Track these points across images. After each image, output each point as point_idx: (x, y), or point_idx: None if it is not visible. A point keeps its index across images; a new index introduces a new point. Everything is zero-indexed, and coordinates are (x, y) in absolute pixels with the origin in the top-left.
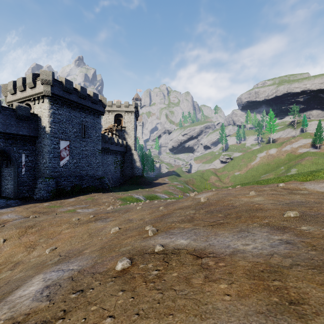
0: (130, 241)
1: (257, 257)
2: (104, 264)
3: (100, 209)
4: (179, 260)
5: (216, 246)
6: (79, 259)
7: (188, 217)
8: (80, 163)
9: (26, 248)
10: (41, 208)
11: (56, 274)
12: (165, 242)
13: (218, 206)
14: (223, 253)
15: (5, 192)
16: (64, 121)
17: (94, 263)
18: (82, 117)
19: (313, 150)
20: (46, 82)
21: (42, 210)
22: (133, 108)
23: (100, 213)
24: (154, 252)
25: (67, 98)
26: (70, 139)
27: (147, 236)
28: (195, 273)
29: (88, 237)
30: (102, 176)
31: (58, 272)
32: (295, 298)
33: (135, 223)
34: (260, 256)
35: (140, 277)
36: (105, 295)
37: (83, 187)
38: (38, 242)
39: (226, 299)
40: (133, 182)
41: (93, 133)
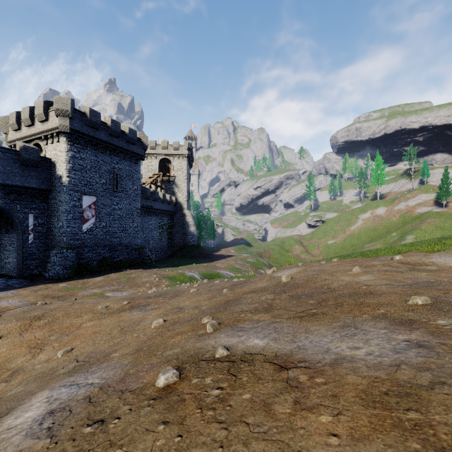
0: (179, 341)
1: (376, 369)
2: (138, 376)
3: (139, 293)
4: (253, 372)
5: (309, 350)
6: (103, 367)
7: (264, 305)
8: (111, 228)
9: (30, 349)
10: (55, 290)
11: (67, 391)
12: (231, 342)
13: (308, 288)
14: (320, 362)
15: (5, 268)
16: (88, 168)
17: (125, 374)
18: (113, 162)
19: (437, 209)
20: (62, 113)
21: (57, 293)
22: (185, 151)
23: (138, 299)
24: (214, 359)
25: (93, 136)
26: (96, 194)
27: (204, 332)
28: (279, 395)
29: (119, 333)
30: (141, 246)
31: (71, 387)
32: (450, 444)
33: (188, 313)
34: (379, 367)
35: (193, 399)
36: (136, 430)
37: (115, 260)
38: (48, 340)
39: (332, 443)
40: (185, 254)
41: (129, 185)
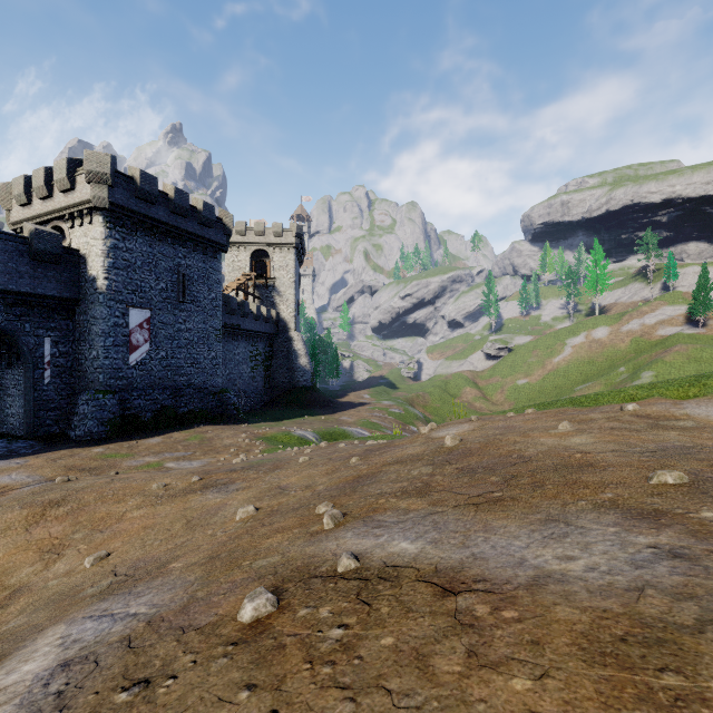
0: (279, 542)
1: (603, 595)
2: (211, 603)
3: (219, 462)
4: (398, 598)
5: (490, 560)
6: (155, 586)
7: (416, 484)
8: (175, 359)
9: (41, 554)
10: (85, 459)
11: (94, 627)
12: (363, 546)
13: (488, 456)
14: (510, 582)
15: (6, 424)
16: (137, 265)
17: (189, 600)
18: (178, 256)
19: (689, 331)
20: (97, 178)
21: (88, 463)
22: (292, 238)
23: (216, 472)
24: (335, 575)
25: (145, 214)
26: (151, 306)
27: (320, 529)
28: (442, 640)
29: (184, 528)
30: (222, 389)
31: (102, 620)
32: None
33: (294, 496)
34: (609, 593)
35: (299, 645)
36: (202, 699)
37: (181, 411)
38: (70, 540)
39: None
40: (292, 401)
41: (203, 292)
